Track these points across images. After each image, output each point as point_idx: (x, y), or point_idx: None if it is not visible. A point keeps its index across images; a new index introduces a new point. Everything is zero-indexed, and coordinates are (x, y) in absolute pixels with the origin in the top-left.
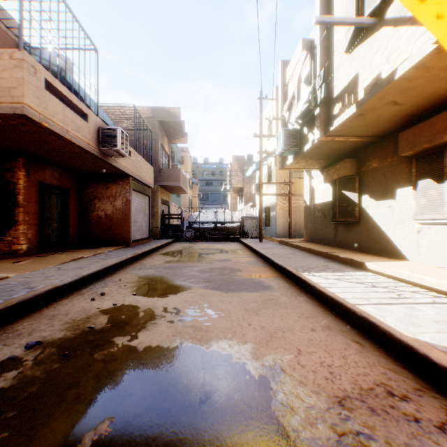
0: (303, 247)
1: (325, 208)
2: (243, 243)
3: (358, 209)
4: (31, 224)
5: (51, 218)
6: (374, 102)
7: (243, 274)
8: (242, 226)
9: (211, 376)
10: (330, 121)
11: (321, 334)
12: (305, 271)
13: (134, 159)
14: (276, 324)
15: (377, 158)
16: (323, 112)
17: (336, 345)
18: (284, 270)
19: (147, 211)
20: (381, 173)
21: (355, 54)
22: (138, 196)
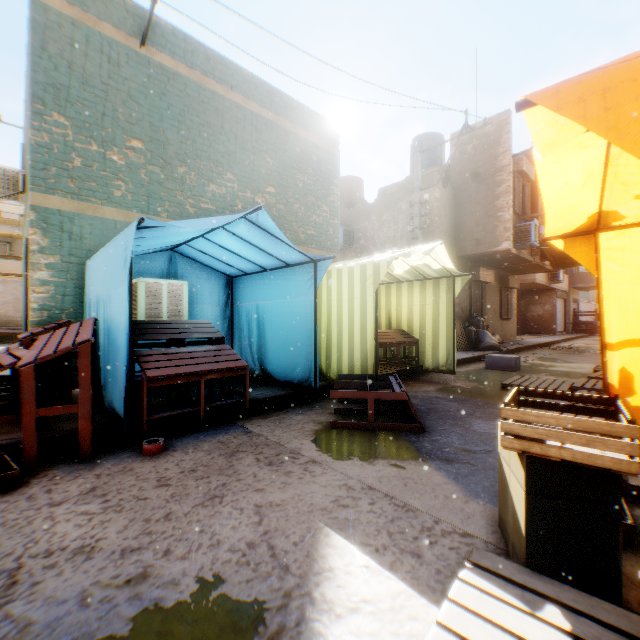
0: None
1: None
2: None
3: None
4: None
5: None
6: None
7: None
8: None
9: None
10: None
11: None
12: None
13: None
14: None
15: None
16: None
17: None
18: None
19: (561, 310)
20: None
21: None
22: (557, 301)
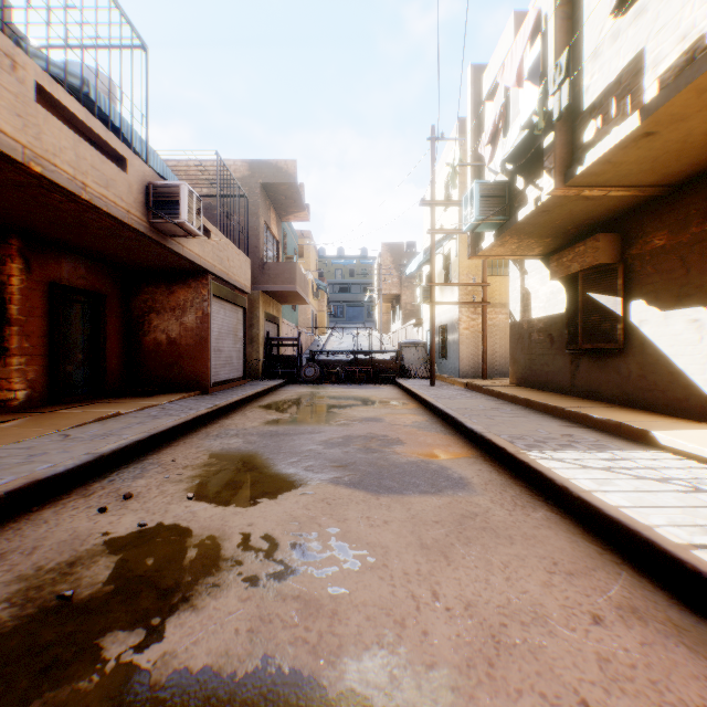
0: (512, 396)
1: (552, 326)
2: (402, 387)
3: (622, 326)
4: (33, 355)
5: (72, 345)
6: (685, 101)
7: (407, 451)
8: (400, 358)
9: None
10: (575, 158)
11: (624, 635)
12: (532, 447)
13: (216, 244)
14: (501, 595)
15: (664, 228)
16: (561, 141)
17: (681, 684)
18: (487, 444)
19: (239, 332)
20: (674, 257)
21: (636, 12)
22: (224, 308)
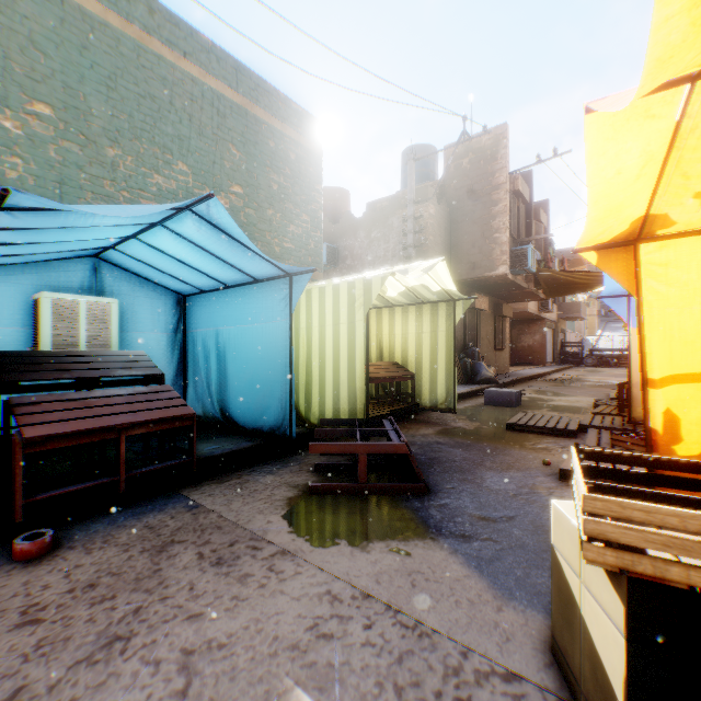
0: None
1: None
2: None
3: None
4: None
5: None
6: None
7: None
8: None
9: (608, 381)
10: None
11: None
12: None
13: None
14: None
15: None
16: None
17: None
18: None
19: (551, 341)
20: None
21: None
22: (547, 331)
